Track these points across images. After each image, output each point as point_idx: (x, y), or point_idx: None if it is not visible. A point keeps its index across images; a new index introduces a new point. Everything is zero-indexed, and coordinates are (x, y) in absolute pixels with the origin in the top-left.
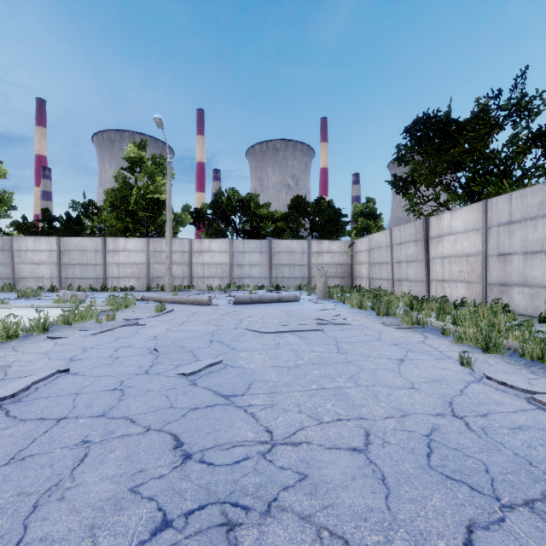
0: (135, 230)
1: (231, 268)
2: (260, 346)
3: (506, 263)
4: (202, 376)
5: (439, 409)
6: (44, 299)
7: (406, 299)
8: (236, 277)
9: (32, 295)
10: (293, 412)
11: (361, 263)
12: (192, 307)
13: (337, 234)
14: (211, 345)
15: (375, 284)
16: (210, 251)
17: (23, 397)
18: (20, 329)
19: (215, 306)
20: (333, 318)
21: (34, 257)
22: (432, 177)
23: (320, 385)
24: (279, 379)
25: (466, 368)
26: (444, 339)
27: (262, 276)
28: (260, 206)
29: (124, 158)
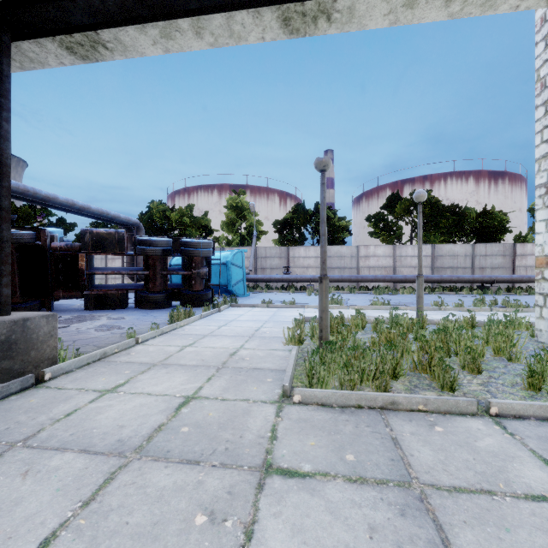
0: None
1: None
2: None
3: None
4: None
5: None
6: None
7: None
8: None
9: None
10: None
11: None
12: None
13: None
14: None
15: None
16: None
17: None
18: None
19: None
20: None
21: None
22: None
23: None
24: None
25: None
26: None
27: None
28: None
29: None
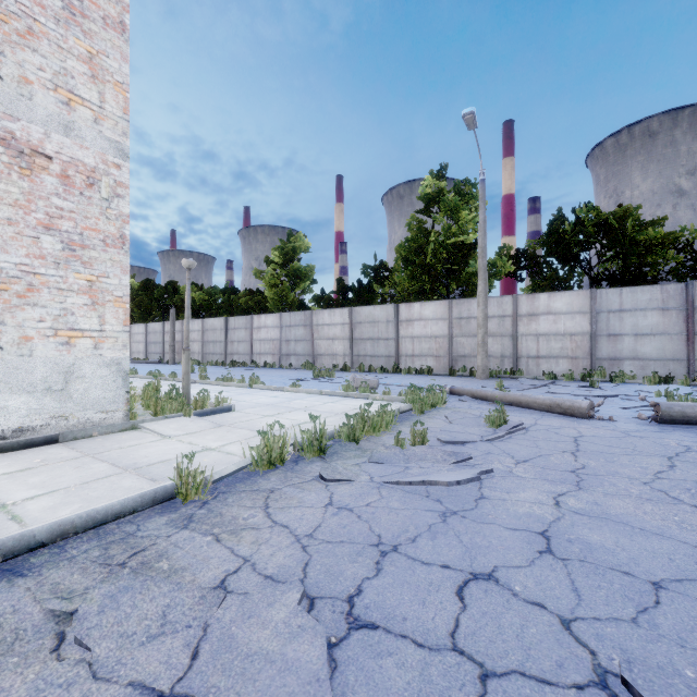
0: (432, 291)
1: (593, 341)
2: None
3: None
4: None
5: None
6: (335, 381)
7: None
8: (604, 358)
9: (326, 375)
10: None
11: None
12: (553, 419)
13: None
14: None
15: None
16: (549, 312)
17: None
18: (287, 450)
19: (607, 423)
20: None
21: (329, 331)
22: None
23: None
24: None
25: None
26: None
27: (666, 357)
28: (648, 225)
29: (419, 197)
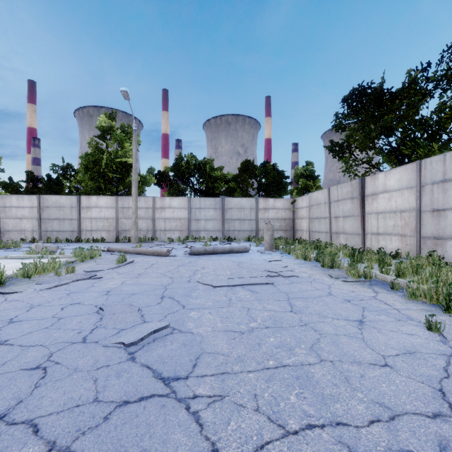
0: (106, 189)
1: (189, 222)
2: (211, 303)
3: (440, 218)
4: (144, 346)
5: (434, 405)
6: (22, 249)
7: (346, 251)
8: (194, 230)
9: (13, 246)
10: (249, 411)
11: (302, 218)
12: (151, 258)
13: (280, 193)
14: (161, 302)
15: (315, 236)
16: (171, 207)
17: None
18: None
19: (173, 257)
20: (282, 270)
21: (17, 212)
22: (367, 141)
23: (278, 360)
24: (230, 350)
25: (435, 334)
26: (395, 295)
27: (216, 229)
28: (214, 169)
29: (97, 127)
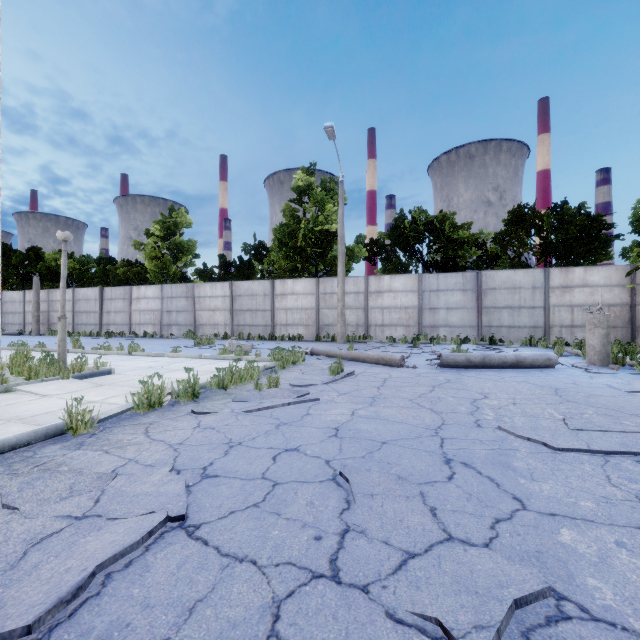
0: (303, 270)
1: (420, 313)
2: (595, 506)
3: None
4: None
5: None
6: (215, 347)
7: None
8: (427, 325)
9: (207, 343)
10: None
11: None
12: (377, 368)
13: (594, 256)
14: (454, 477)
15: None
16: (391, 291)
17: (59, 625)
18: (164, 395)
19: (411, 369)
20: None
21: (211, 303)
22: None
23: None
24: None
25: None
26: None
27: (465, 324)
28: (458, 227)
29: (292, 188)
